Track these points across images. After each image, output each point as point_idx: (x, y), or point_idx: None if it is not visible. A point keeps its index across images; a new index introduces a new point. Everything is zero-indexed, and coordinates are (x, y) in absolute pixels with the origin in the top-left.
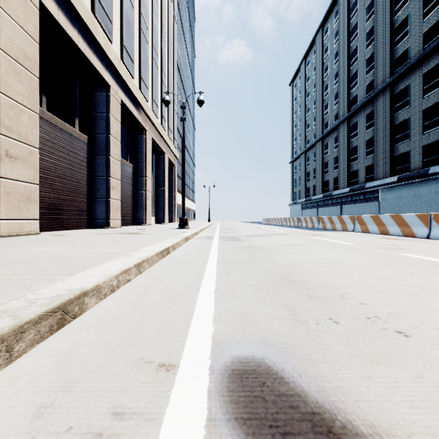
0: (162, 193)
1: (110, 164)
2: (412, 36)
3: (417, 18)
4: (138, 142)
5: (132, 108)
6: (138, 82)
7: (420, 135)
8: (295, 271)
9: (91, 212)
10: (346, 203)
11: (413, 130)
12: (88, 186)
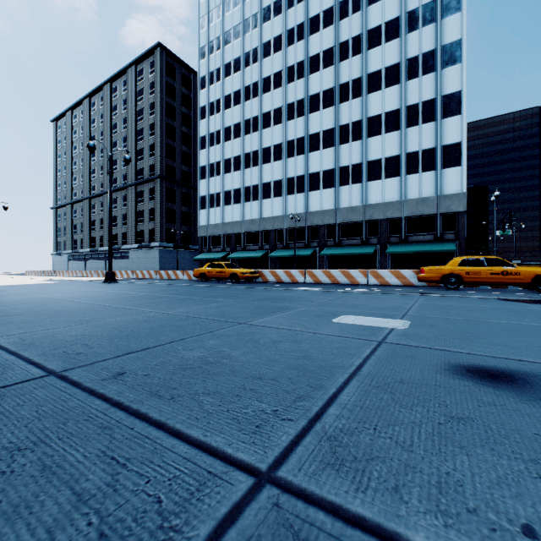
0: None
1: None
2: (145, 163)
3: (147, 154)
4: None
5: None
6: None
7: (148, 223)
8: None
9: None
10: None
11: (146, 219)
12: None
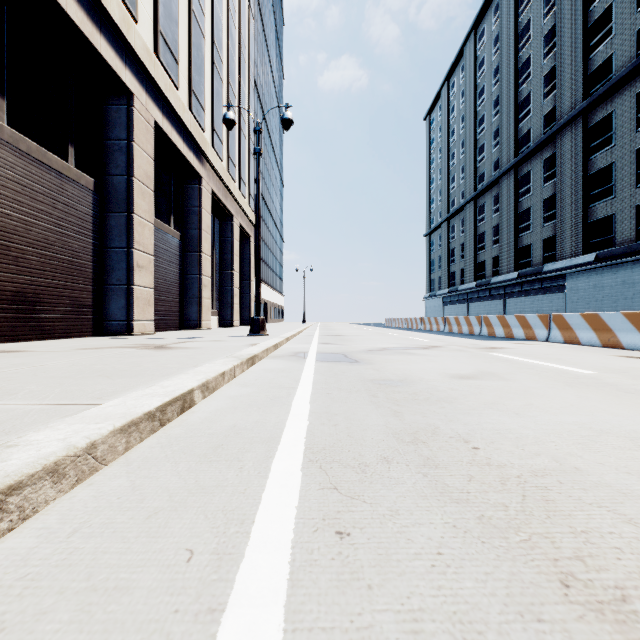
0: (229, 279)
1: (133, 227)
2: (619, 36)
3: (627, 8)
4: (189, 196)
5: (176, 137)
6: (186, 97)
7: (631, 189)
8: (591, 519)
9: (101, 309)
10: (513, 295)
11: (620, 182)
12: (94, 265)
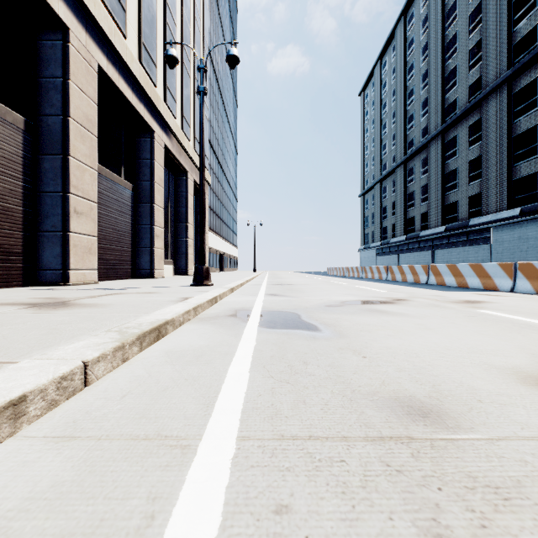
0: (184, 231)
1: (69, 170)
2: None
3: None
4: (141, 149)
5: (124, 86)
6: (136, 49)
7: None
8: None
9: (34, 257)
10: (440, 247)
11: None
12: (26, 210)
